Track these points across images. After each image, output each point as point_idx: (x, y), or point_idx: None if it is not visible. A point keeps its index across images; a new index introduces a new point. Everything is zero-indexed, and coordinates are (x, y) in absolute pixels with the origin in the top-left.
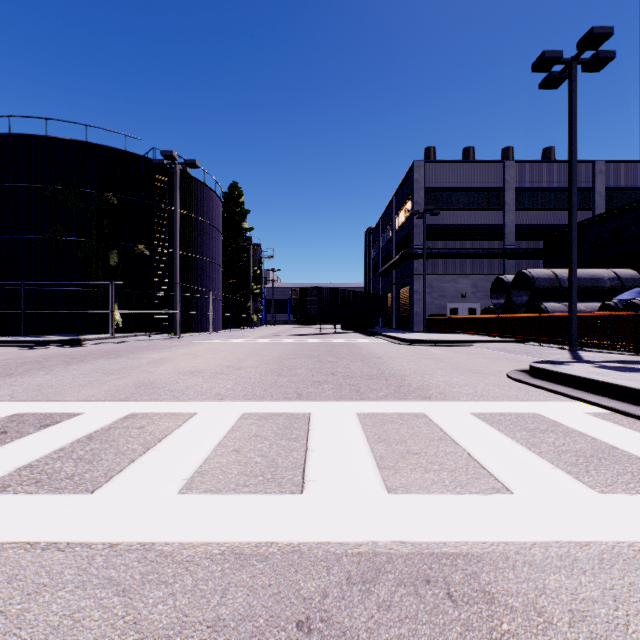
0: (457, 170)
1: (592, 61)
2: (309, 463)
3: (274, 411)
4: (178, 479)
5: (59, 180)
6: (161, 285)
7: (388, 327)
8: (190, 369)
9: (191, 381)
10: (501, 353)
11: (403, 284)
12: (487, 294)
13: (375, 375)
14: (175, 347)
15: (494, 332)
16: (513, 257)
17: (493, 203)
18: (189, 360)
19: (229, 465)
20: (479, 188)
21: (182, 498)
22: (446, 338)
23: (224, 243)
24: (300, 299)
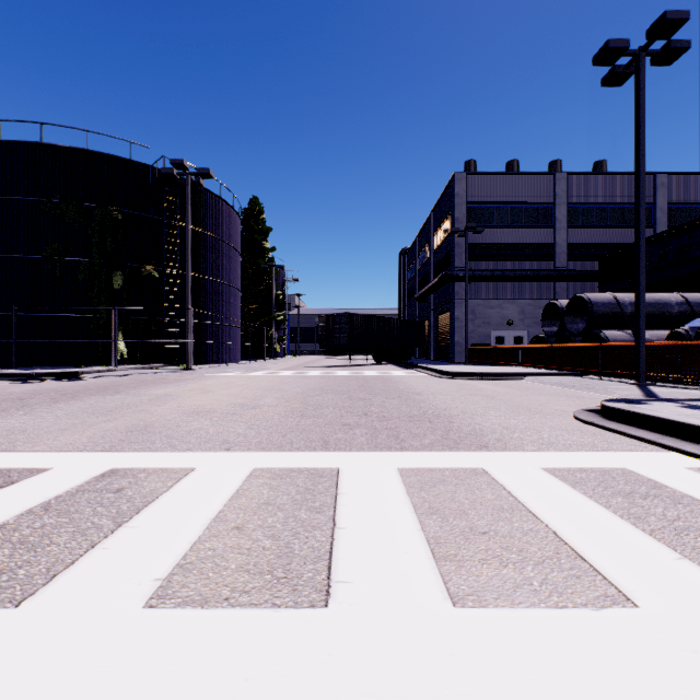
0: (503, 183)
1: (663, 52)
2: (337, 550)
3: (293, 466)
4: (149, 579)
5: (56, 192)
6: (172, 311)
7: (425, 358)
8: (197, 408)
9: (195, 424)
10: (558, 388)
11: (442, 310)
12: (536, 321)
13: (416, 416)
14: (185, 381)
15: (547, 364)
16: (565, 280)
17: (543, 220)
18: (198, 397)
19: (225, 553)
20: (527, 203)
21: (148, 616)
22: (493, 371)
23: (243, 265)
24: (328, 327)
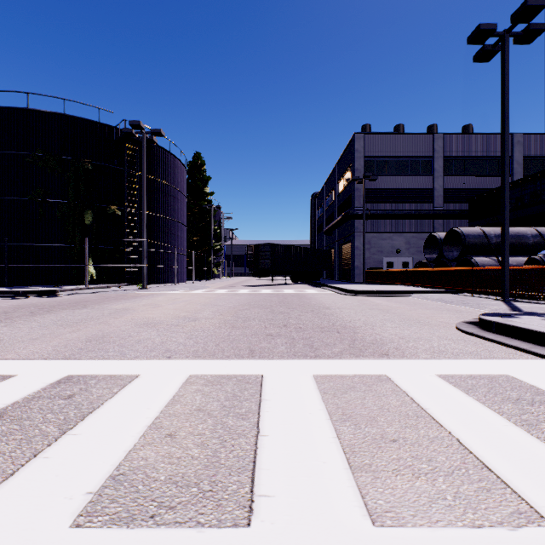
0: (392, 141)
1: (524, 33)
2: (260, 459)
3: (223, 373)
4: (81, 492)
5: (39, 148)
6: (131, 242)
7: (331, 279)
8: (147, 320)
9: (144, 334)
10: (440, 303)
11: (345, 241)
12: (419, 250)
13: (327, 327)
14: (140, 297)
15: (428, 283)
16: (442, 217)
17: (424, 170)
18: (149, 311)
19: (156, 463)
20: (412, 157)
21: (72, 538)
22: (386, 289)
23: (188, 205)
24: (255, 254)
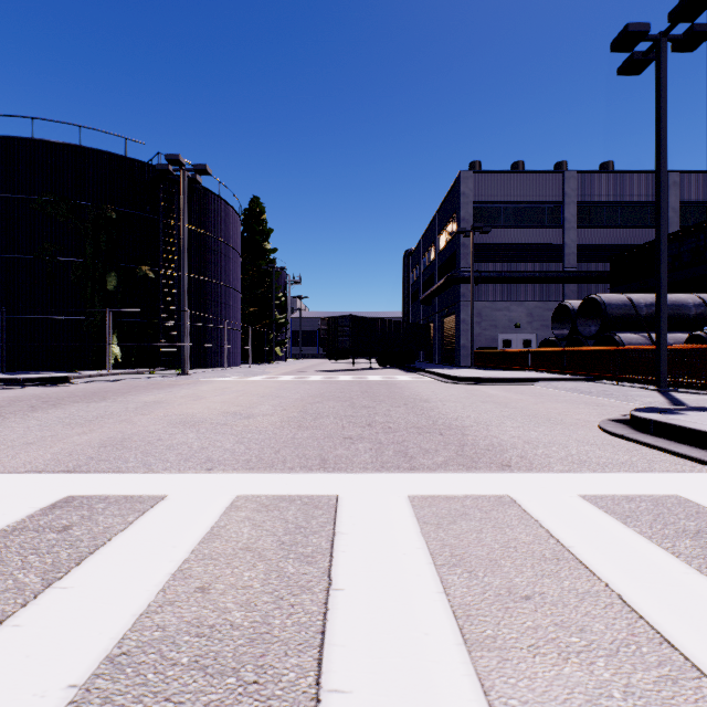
0: (510, 182)
1: (686, 37)
2: (332, 628)
3: (283, 492)
4: (60, 686)
5: (48, 190)
6: (168, 313)
7: (430, 362)
8: (185, 418)
9: (179, 437)
10: (574, 394)
11: (448, 313)
12: (544, 324)
13: (425, 427)
14: (179, 386)
15: (558, 368)
16: (575, 281)
17: (551, 220)
18: (189, 404)
19: (178, 635)
20: (535, 202)
21: None
22: (502, 375)
23: (244, 266)
24: (330, 330)
